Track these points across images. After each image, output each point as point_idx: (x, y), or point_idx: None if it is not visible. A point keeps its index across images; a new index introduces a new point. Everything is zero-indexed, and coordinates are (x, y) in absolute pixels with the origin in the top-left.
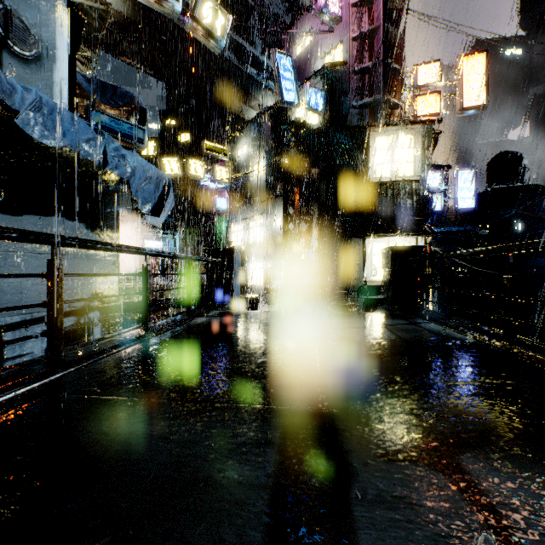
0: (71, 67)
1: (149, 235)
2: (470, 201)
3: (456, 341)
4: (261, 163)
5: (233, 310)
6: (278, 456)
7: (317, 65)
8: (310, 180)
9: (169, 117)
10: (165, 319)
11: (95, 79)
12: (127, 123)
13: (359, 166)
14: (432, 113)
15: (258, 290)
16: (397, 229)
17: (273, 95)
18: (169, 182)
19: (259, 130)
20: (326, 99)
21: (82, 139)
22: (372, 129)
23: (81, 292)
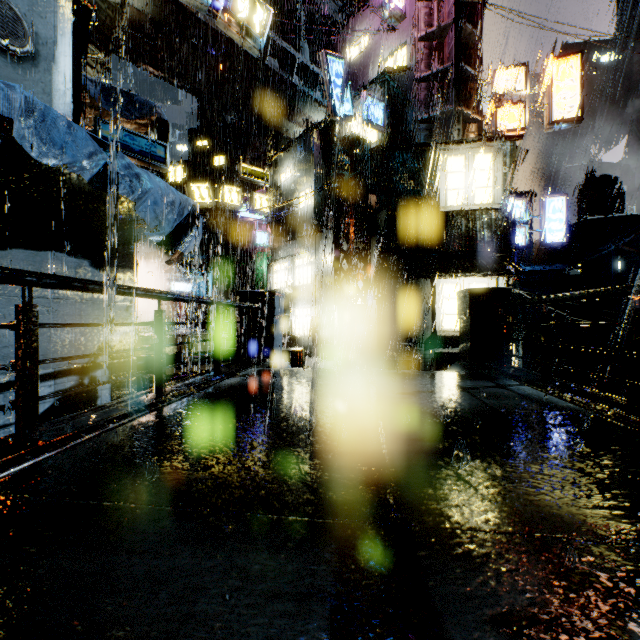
0: (75, 69)
1: (177, 276)
2: (560, 234)
3: (564, 411)
4: (309, 190)
5: (274, 367)
6: (330, 621)
7: (375, 72)
8: (367, 209)
9: (201, 136)
10: (186, 380)
11: (106, 85)
12: (144, 138)
13: (427, 192)
14: (514, 128)
15: (305, 342)
16: (473, 268)
17: (323, 110)
18: (195, 209)
19: (306, 150)
20: (387, 111)
21: (80, 152)
22: (443, 146)
23: (84, 345)
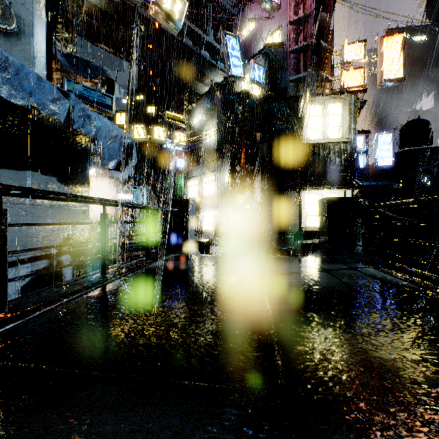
0: (48, 42)
1: (122, 189)
2: (388, 160)
3: (403, 288)
4: (213, 129)
5: (188, 253)
6: None
7: (259, 47)
8: (254, 142)
9: (138, 93)
10: (125, 264)
11: (70, 54)
12: (97, 91)
13: (296, 130)
14: (357, 85)
15: (210, 235)
16: (328, 183)
17: (223, 74)
18: (132, 141)
19: (211, 102)
20: (267, 74)
21: (48, 98)
22: (307, 98)
23: (53, 238)
